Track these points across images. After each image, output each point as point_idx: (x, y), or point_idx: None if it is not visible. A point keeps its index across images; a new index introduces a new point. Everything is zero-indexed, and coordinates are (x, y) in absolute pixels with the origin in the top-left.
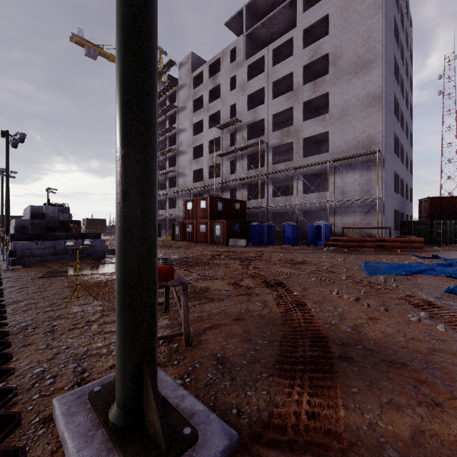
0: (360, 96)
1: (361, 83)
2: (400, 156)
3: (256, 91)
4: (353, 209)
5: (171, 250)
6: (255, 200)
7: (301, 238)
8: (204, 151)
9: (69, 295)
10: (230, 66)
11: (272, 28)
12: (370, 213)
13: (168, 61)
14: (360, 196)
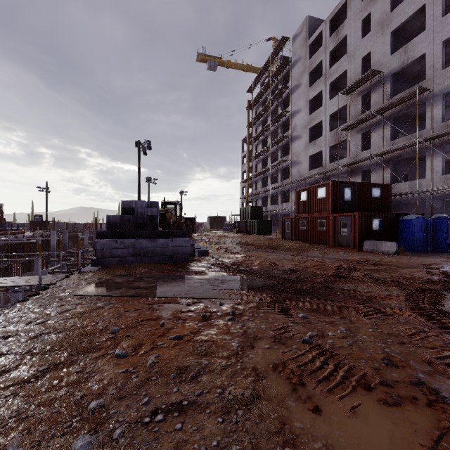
0: None
1: None
2: None
3: (408, 19)
4: None
5: (274, 255)
6: (407, 182)
7: None
8: (323, 129)
9: (3, 372)
10: (361, 5)
11: None
12: None
13: (279, 40)
14: None
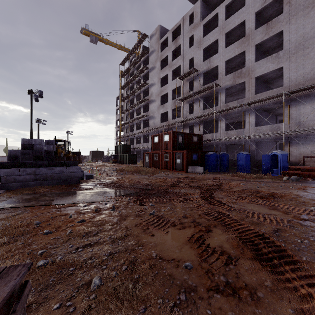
0: None
1: None
2: None
3: (211, 44)
4: (311, 139)
5: (138, 176)
6: (210, 134)
7: (253, 166)
8: (168, 98)
9: None
10: (188, 28)
11: None
12: None
13: (142, 35)
14: None
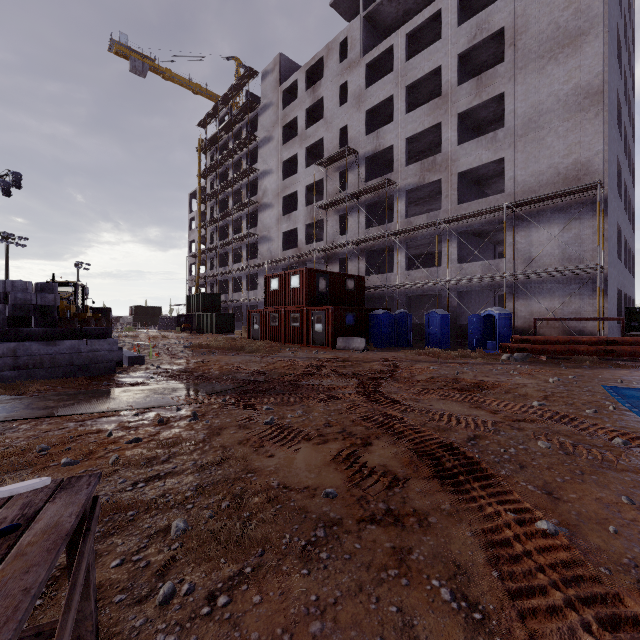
0: (561, 94)
1: (563, 72)
2: (623, 198)
3: (380, 103)
4: (547, 287)
5: (238, 357)
6: (379, 275)
7: (455, 336)
8: (299, 201)
9: None
10: (338, 68)
11: (405, 2)
12: (581, 293)
13: (245, 70)
14: (561, 264)
